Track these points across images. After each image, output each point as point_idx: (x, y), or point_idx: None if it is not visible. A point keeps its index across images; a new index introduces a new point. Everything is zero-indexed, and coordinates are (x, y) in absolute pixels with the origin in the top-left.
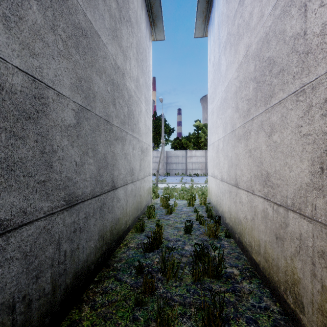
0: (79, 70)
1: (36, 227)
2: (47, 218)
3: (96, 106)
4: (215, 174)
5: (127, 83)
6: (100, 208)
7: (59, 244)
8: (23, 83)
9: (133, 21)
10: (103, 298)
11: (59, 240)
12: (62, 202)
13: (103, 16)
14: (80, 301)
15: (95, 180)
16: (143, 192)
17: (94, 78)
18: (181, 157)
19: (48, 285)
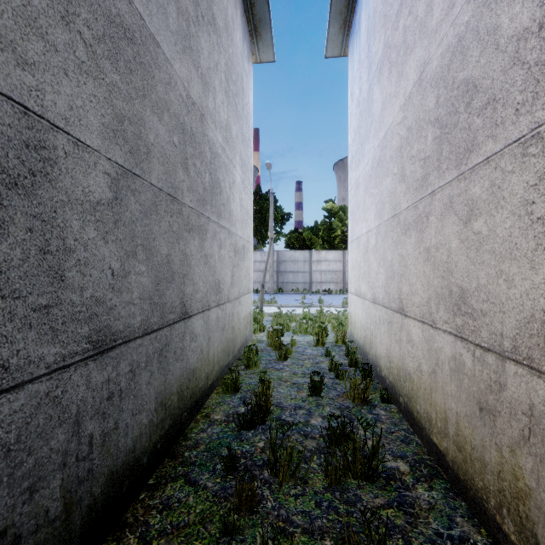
0: (119, 101)
1: (29, 394)
2: (53, 376)
3: (152, 169)
4: (362, 291)
5: (209, 132)
6: (160, 353)
7: (78, 423)
8: (2, 117)
9: (220, 24)
10: (163, 520)
11: (78, 416)
12: (85, 345)
13: (166, 8)
14: (121, 526)
15: (149, 303)
16: (237, 322)
17: (147, 119)
18: (302, 262)
19: (56, 502)
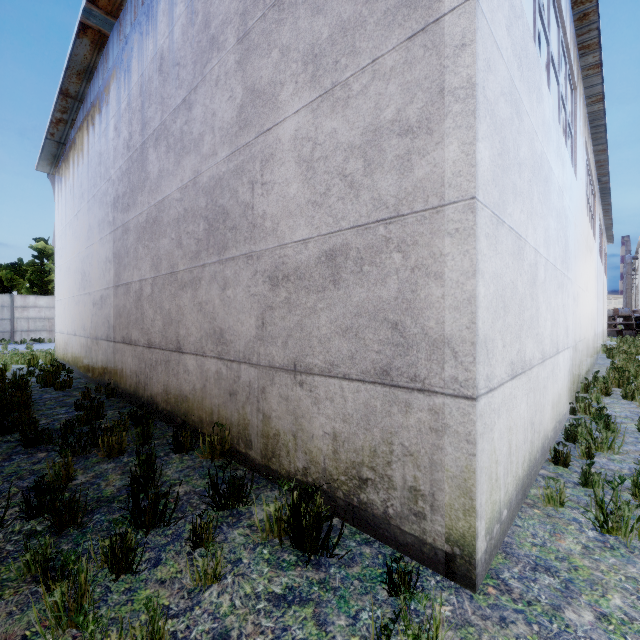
0: None
1: None
2: None
3: None
4: (63, 330)
5: None
6: None
7: None
8: None
9: None
10: None
11: None
12: None
13: None
14: None
15: None
16: None
17: None
18: None
19: None
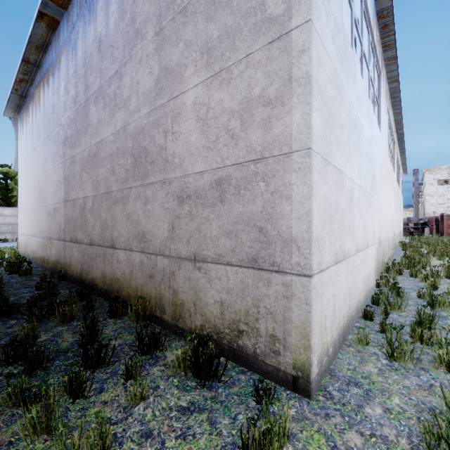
0: None
1: None
2: None
3: None
4: (24, 232)
5: None
6: None
7: None
8: None
9: None
10: None
11: None
12: None
13: None
14: None
15: None
16: None
17: None
18: None
19: None
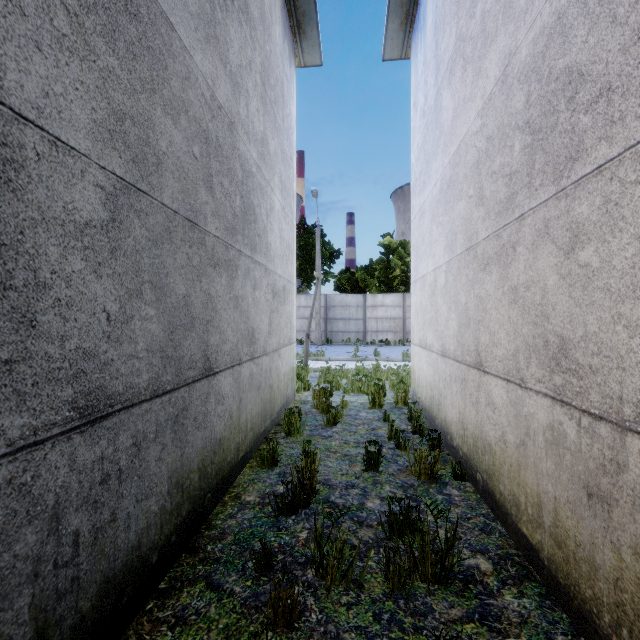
0: (117, 93)
1: None
2: (18, 456)
3: (165, 186)
4: (428, 341)
5: (241, 145)
6: (175, 420)
7: (58, 518)
8: None
9: (255, 14)
10: (175, 639)
11: (58, 508)
12: (67, 413)
13: None
14: None
15: (161, 356)
16: (276, 379)
17: (158, 121)
18: (355, 308)
19: (23, 628)
